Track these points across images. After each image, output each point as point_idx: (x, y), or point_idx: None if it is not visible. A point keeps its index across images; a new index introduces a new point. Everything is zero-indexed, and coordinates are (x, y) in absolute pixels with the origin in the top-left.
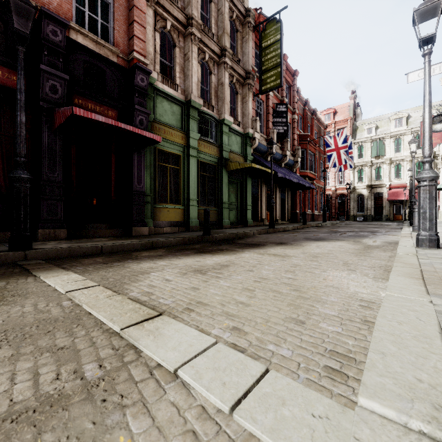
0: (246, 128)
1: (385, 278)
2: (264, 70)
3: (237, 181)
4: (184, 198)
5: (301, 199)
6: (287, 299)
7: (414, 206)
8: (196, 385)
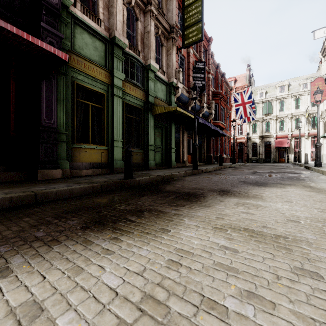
0: (170, 78)
1: None
2: (187, 26)
3: (162, 126)
4: (108, 139)
5: (214, 145)
6: None
7: None
8: None
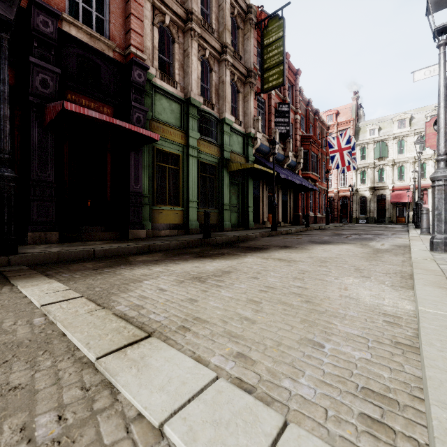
0: (247, 128)
1: (404, 286)
2: (266, 68)
3: (238, 183)
4: (183, 200)
5: (303, 201)
6: (299, 313)
7: (422, 207)
8: None
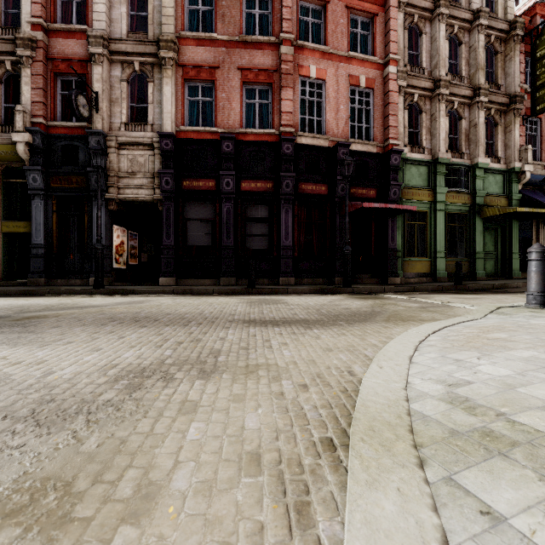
0: (510, 163)
1: None
2: (540, 86)
3: (496, 227)
4: (430, 251)
5: None
6: None
7: None
8: (470, 308)
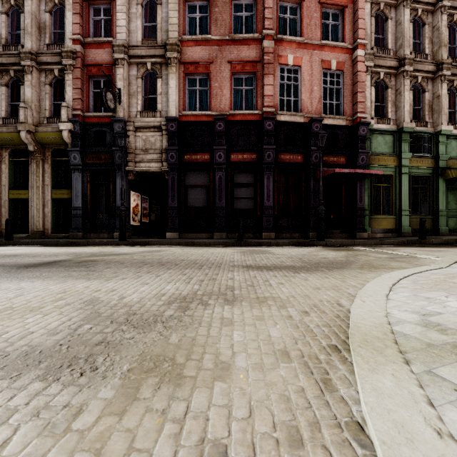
0: None
1: None
2: None
3: None
4: (395, 209)
5: None
6: None
7: None
8: (435, 259)
